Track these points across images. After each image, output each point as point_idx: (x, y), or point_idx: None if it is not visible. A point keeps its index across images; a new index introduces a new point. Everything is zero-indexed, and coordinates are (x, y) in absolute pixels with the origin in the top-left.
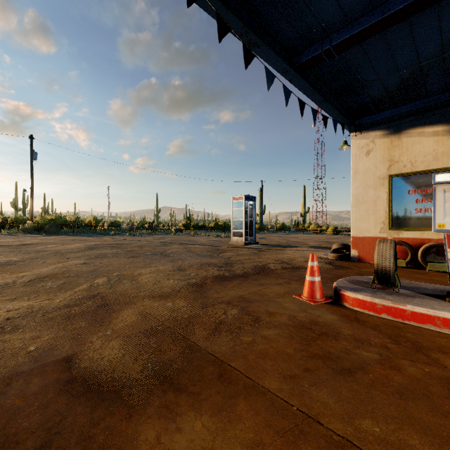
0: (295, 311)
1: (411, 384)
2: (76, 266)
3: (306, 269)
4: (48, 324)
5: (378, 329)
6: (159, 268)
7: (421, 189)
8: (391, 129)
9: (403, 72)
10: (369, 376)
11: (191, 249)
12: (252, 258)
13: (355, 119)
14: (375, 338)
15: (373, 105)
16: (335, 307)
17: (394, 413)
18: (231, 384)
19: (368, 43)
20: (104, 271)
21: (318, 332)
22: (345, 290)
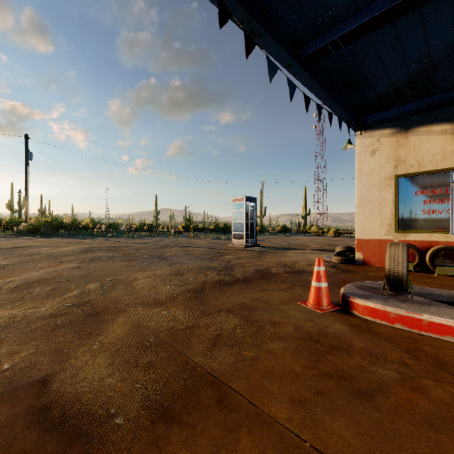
0: (301, 321)
1: (440, 410)
2: (69, 271)
3: (309, 273)
4: (30, 337)
5: (393, 341)
6: (156, 273)
7: (429, 190)
8: (398, 127)
9: (412, 67)
10: (390, 400)
11: (190, 252)
12: (253, 261)
13: (360, 118)
14: (391, 352)
15: (379, 103)
16: (344, 316)
17: (424, 449)
18: (232, 411)
19: (377, 34)
20: (97, 276)
21: (328, 346)
22: (354, 296)
